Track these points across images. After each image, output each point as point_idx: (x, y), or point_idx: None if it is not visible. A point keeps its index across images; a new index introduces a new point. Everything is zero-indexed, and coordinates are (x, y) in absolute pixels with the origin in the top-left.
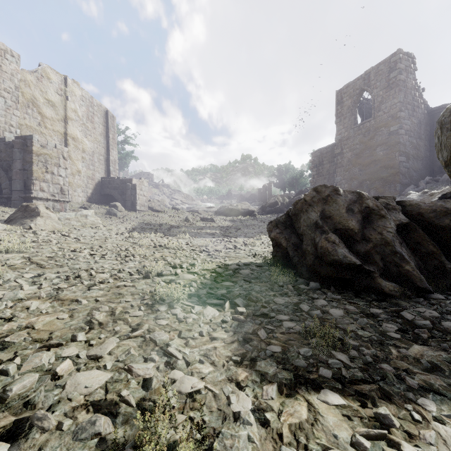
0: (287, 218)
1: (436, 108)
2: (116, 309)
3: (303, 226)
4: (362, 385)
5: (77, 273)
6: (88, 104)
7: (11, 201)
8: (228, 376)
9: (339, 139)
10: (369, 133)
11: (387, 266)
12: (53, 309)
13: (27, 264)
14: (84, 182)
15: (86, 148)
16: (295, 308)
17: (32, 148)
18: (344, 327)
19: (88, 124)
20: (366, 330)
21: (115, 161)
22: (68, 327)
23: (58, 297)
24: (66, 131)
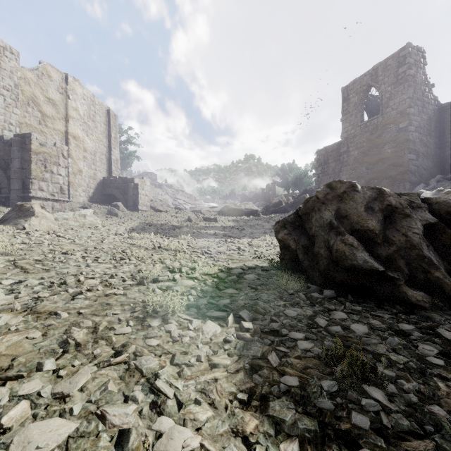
0: (296, 218)
1: (447, 103)
2: (100, 324)
3: (315, 227)
4: (412, 441)
5: (64, 278)
6: (89, 103)
7: (10, 200)
8: (232, 426)
9: (345, 137)
10: (377, 130)
11: (412, 272)
12: (25, 324)
13: (10, 268)
14: (86, 182)
15: (87, 147)
16: (310, 322)
17: (31, 146)
18: (373, 349)
19: (89, 123)
20: (400, 353)
21: (117, 161)
22: (37, 349)
23: (35, 308)
24: (67, 130)
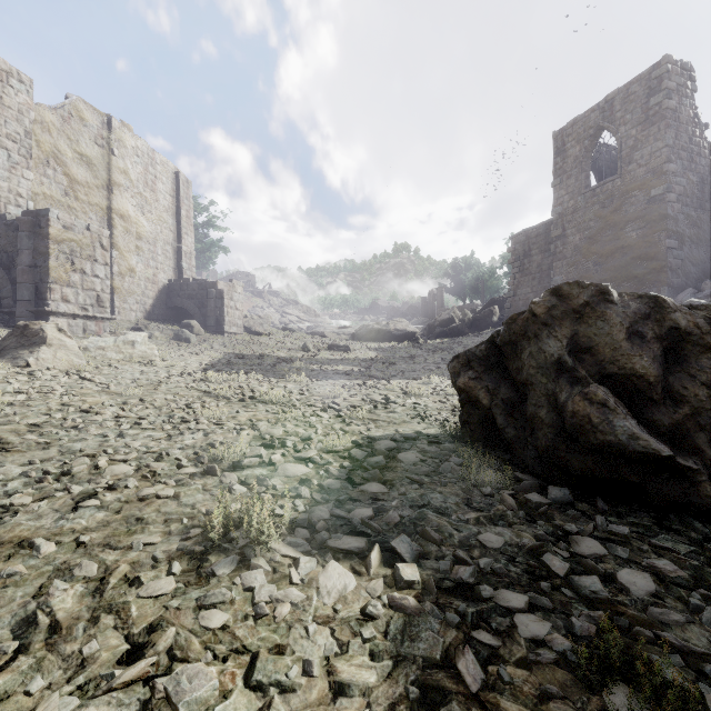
0: (490, 350)
1: None
2: (115, 571)
3: (528, 367)
4: None
5: (72, 462)
6: (147, 161)
7: (15, 318)
8: None
9: (559, 213)
10: (612, 201)
11: None
12: None
13: None
14: (141, 288)
15: (143, 232)
16: (534, 564)
17: (49, 230)
18: (680, 640)
19: (147, 193)
20: None
21: (191, 254)
22: None
23: None
24: (110, 204)
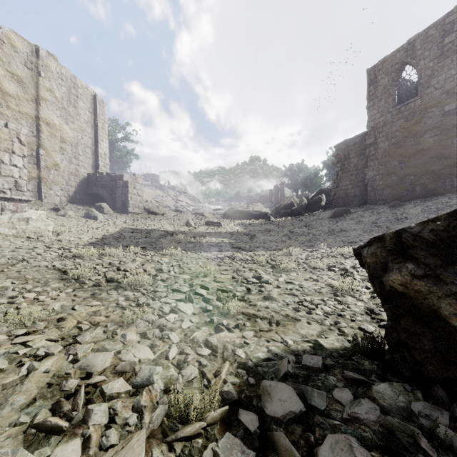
0: (456, 230)
1: None
2: None
3: None
4: None
5: None
6: (70, 85)
7: None
8: None
9: (372, 127)
10: (414, 116)
11: None
12: None
13: None
14: (65, 179)
15: (67, 137)
16: None
17: None
18: None
19: (70, 108)
20: None
21: (106, 155)
22: None
23: None
24: (38, 114)
